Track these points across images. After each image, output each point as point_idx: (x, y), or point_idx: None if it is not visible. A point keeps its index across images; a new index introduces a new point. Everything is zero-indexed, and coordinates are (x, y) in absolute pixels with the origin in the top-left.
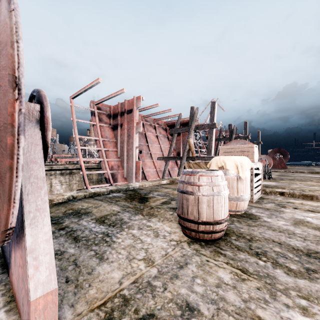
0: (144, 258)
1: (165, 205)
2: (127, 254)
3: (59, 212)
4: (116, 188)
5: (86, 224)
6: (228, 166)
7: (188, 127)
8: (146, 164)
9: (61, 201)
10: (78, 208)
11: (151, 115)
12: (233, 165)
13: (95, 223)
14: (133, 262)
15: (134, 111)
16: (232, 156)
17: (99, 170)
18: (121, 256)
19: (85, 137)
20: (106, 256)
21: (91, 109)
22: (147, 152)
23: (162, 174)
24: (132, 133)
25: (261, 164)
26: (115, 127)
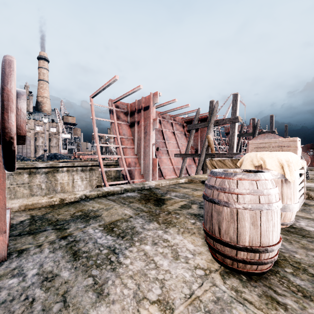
0: (158, 299)
1: (184, 209)
2: (135, 289)
3: (67, 214)
4: (131, 187)
5: (91, 233)
6: (268, 165)
7: (207, 122)
8: (163, 161)
9: (73, 201)
10: (88, 209)
11: (168, 111)
12: (276, 164)
13: (102, 232)
14: (142, 306)
15: (151, 108)
16: (274, 152)
17: (117, 166)
18: (126, 291)
19: (104, 134)
20: (106, 290)
21: (110, 107)
22: (164, 149)
23: (179, 171)
24: (148, 130)
25: (305, 162)
26: (132, 125)
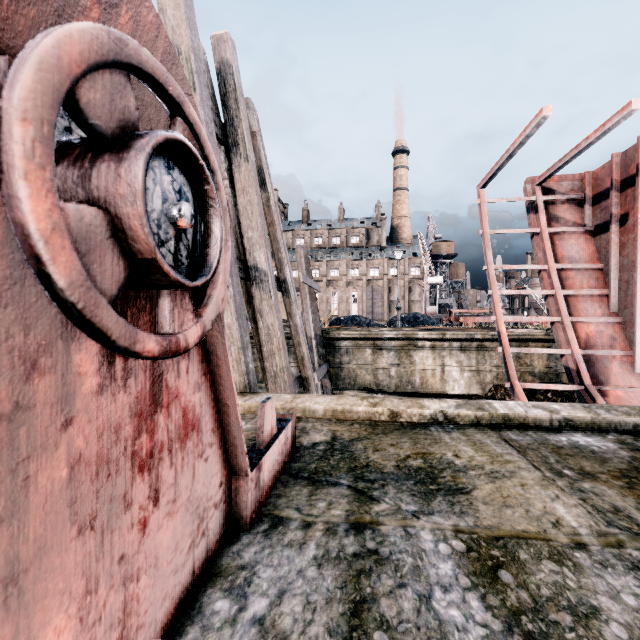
0: None
1: None
2: None
3: (392, 456)
4: (589, 417)
5: (426, 548)
6: None
7: None
8: None
9: (416, 421)
10: (440, 457)
11: None
12: None
13: (458, 564)
14: None
15: None
16: None
17: (549, 345)
18: None
19: (511, 267)
20: None
21: (527, 198)
22: None
23: None
24: None
25: None
26: (601, 229)
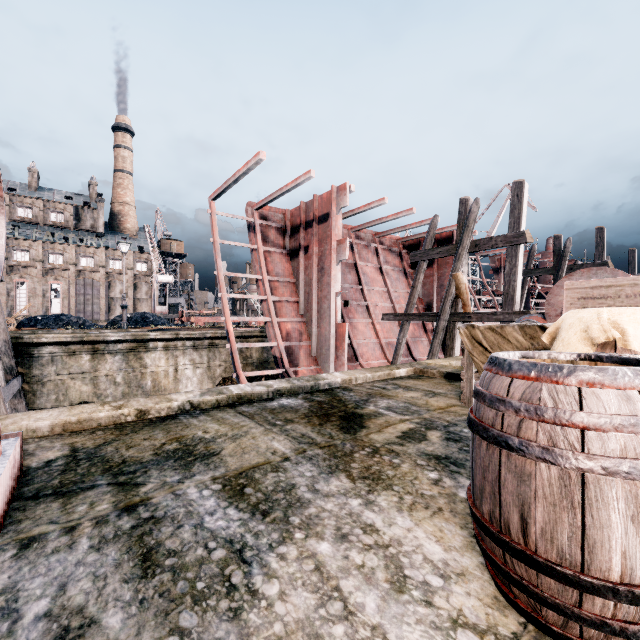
0: None
1: (411, 443)
2: None
3: (148, 448)
4: (289, 386)
5: (194, 498)
6: (636, 342)
7: (453, 245)
8: (358, 330)
9: (164, 414)
10: (193, 437)
11: (368, 224)
12: None
13: (219, 497)
14: None
15: (333, 217)
16: None
17: (263, 340)
18: None
19: (237, 274)
20: None
21: (248, 218)
22: (359, 303)
23: (392, 350)
24: (328, 264)
25: None
26: (295, 254)
